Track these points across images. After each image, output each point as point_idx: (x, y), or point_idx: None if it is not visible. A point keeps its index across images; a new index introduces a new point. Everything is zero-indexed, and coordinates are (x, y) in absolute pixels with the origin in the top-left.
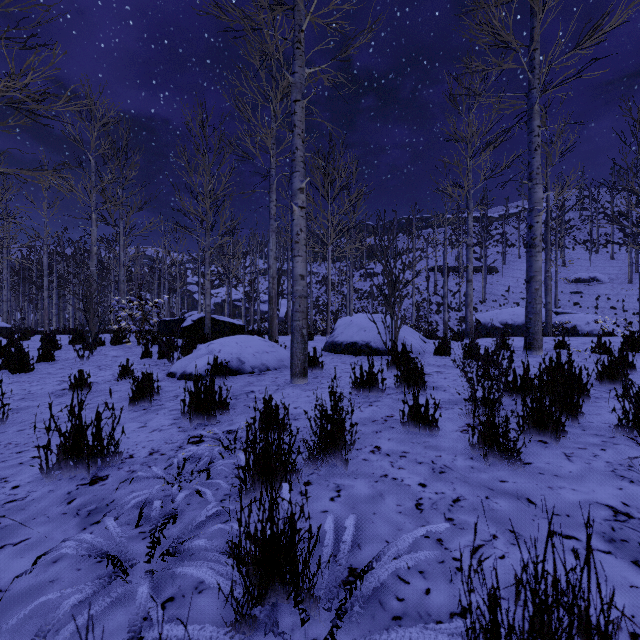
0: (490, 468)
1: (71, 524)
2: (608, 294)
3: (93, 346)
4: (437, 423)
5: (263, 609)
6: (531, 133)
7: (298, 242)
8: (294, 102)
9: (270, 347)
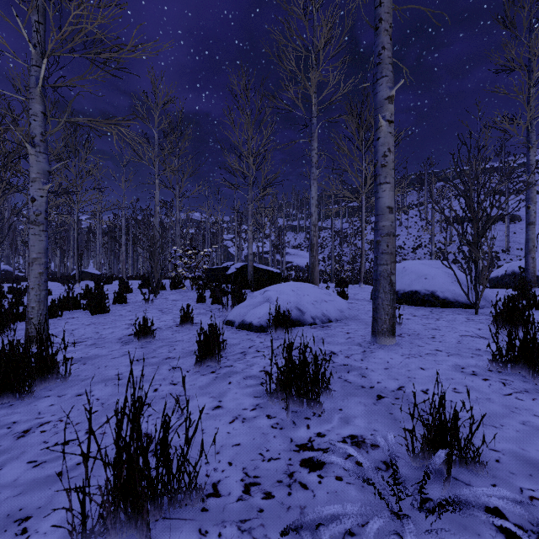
0: None
1: None
2: None
3: (156, 290)
4: None
5: None
6: None
7: (385, 165)
8: None
9: (327, 295)
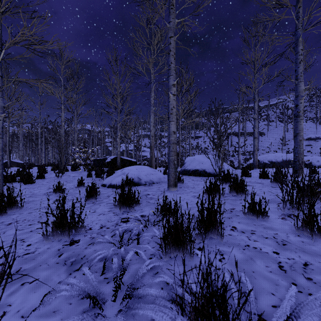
0: (315, 243)
1: (62, 270)
2: None
3: (63, 171)
4: (267, 213)
5: None
6: (297, 53)
7: (172, 113)
8: (170, 38)
9: (153, 171)
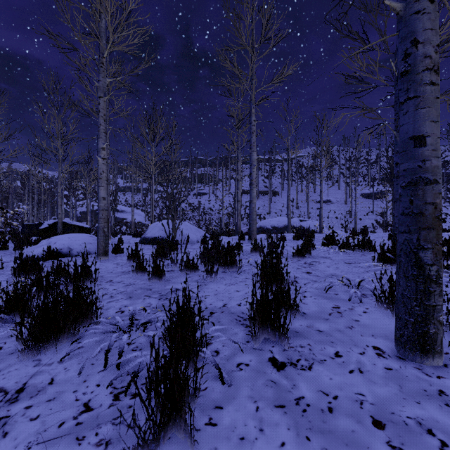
0: (151, 283)
1: None
2: (335, 210)
3: None
4: (147, 269)
5: (8, 316)
6: (251, 123)
7: (101, 178)
8: (99, 97)
9: (94, 240)
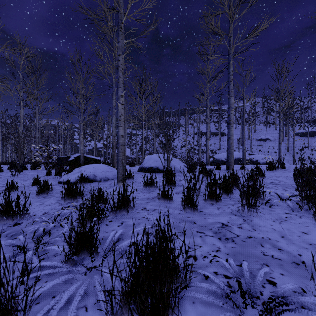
0: (186, 213)
1: (3, 239)
2: (273, 146)
3: (20, 170)
4: (172, 198)
5: (77, 257)
6: (229, 73)
7: (120, 120)
8: (118, 55)
9: (110, 169)
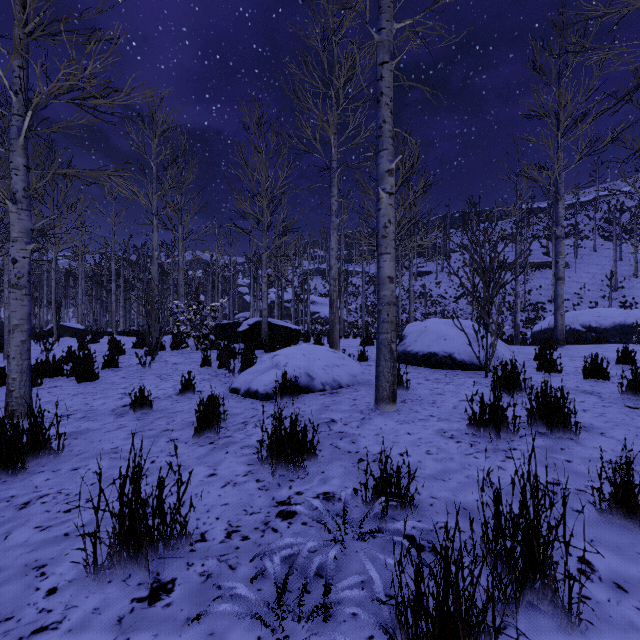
0: None
1: None
2: None
3: (154, 352)
4: None
5: None
6: None
7: (386, 236)
8: (380, 65)
9: (340, 359)
